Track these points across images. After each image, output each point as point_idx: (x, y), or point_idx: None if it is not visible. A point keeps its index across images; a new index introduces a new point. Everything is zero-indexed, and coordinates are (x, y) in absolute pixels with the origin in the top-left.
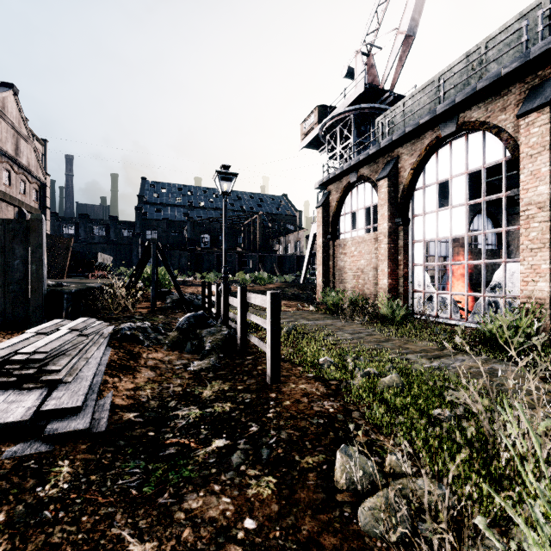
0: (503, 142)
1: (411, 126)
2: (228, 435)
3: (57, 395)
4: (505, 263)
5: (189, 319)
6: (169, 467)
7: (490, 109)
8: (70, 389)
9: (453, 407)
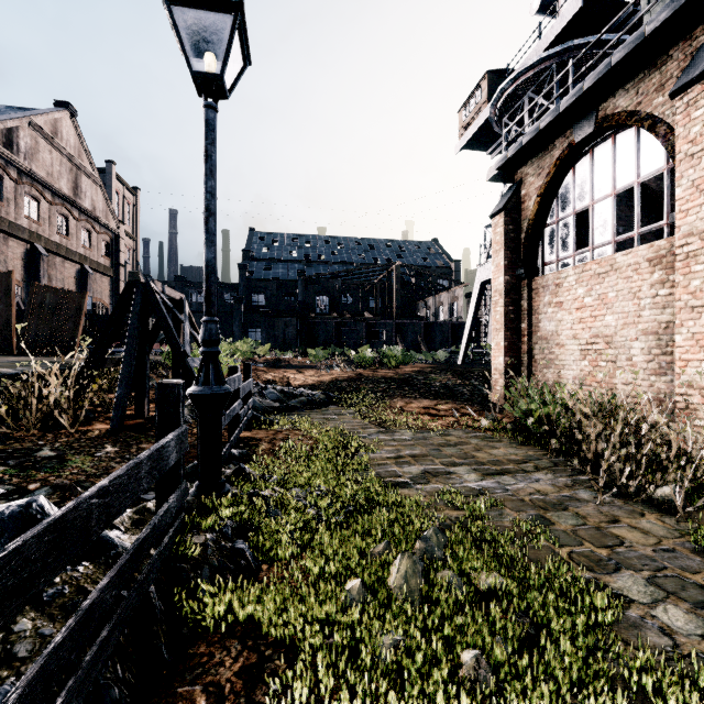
0: None
1: None
2: None
3: None
4: None
5: None
6: None
7: None
8: None
9: None
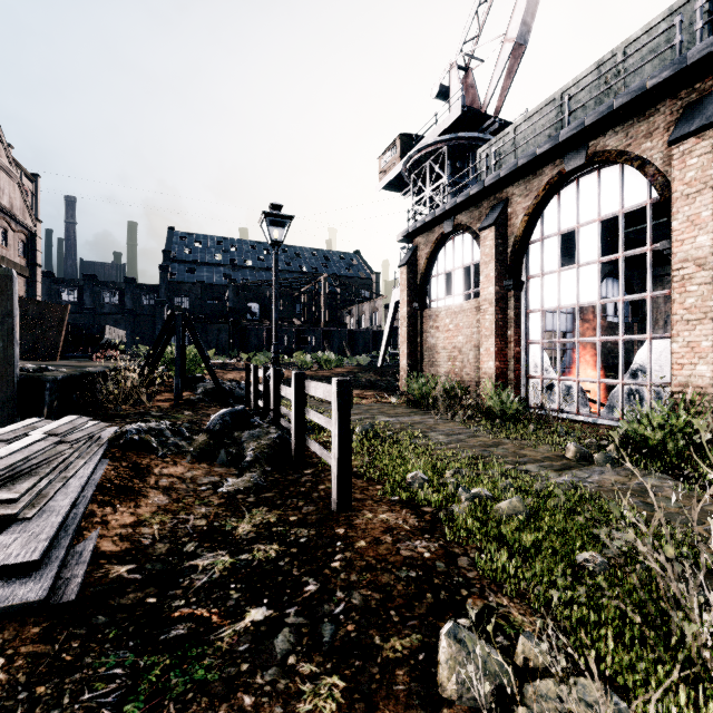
0: (648, 178)
1: (525, 158)
2: (271, 599)
3: (3, 542)
4: (651, 340)
5: (224, 418)
6: (172, 663)
7: (631, 135)
8: (27, 530)
9: (602, 546)
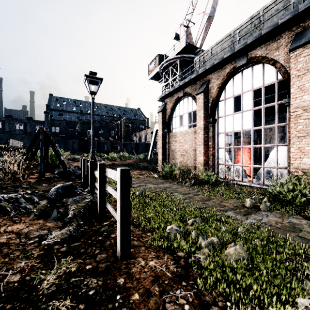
0: (277, 69)
1: (218, 60)
2: None
3: None
4: (277, 146)
5: (58, 190)
6: None
7: (268, 49)
8: None
9: (301, 283)
